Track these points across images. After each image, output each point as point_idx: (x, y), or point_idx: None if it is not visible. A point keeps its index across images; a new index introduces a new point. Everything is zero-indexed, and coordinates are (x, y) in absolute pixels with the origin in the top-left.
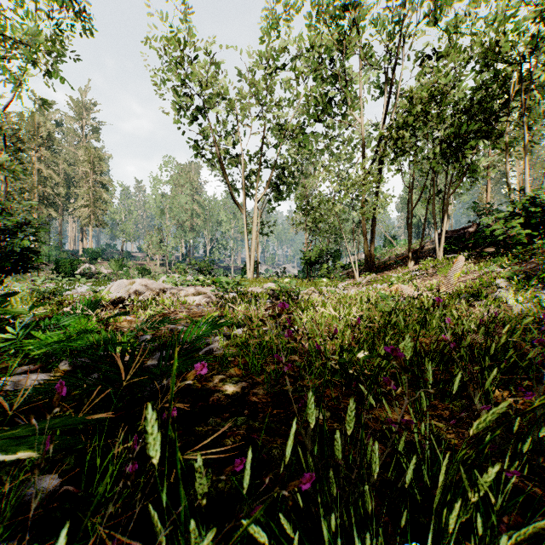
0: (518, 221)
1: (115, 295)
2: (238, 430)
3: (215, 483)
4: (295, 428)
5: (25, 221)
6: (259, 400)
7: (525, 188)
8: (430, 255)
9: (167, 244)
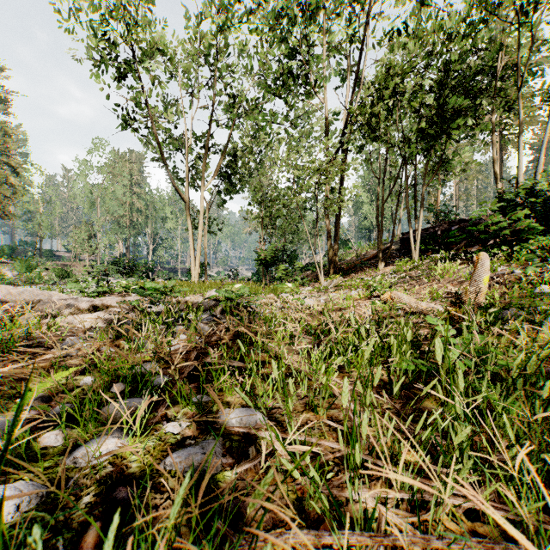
0: (523, 213)
1: None
2: None
3: None
4: None
5: None
6: None
7: (519, 177)
8: (397, 255)
9: (98, 242)
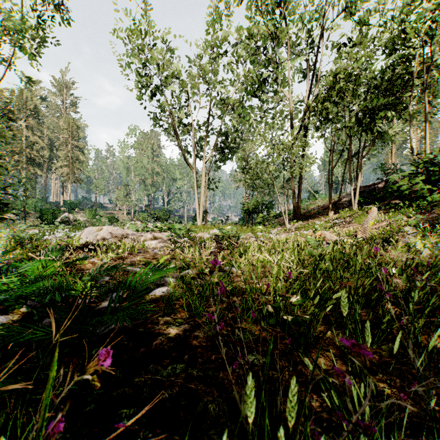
0: (420, 178)
1: (85, 240)
2: (176, 379)
3: None
4: None
5: None
6: (199, 344)
7: (426, 151)
8: (346, 206)
9: (132, 197)
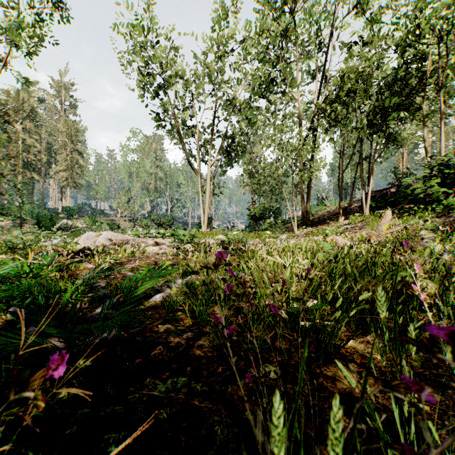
0: (436, 181)
1: (83, 246)
2: (176, 395)
3: None
4: None
5: None
6: (204, 354)
7: (441, 153)
8: (357, 211)
9: (134, 203)
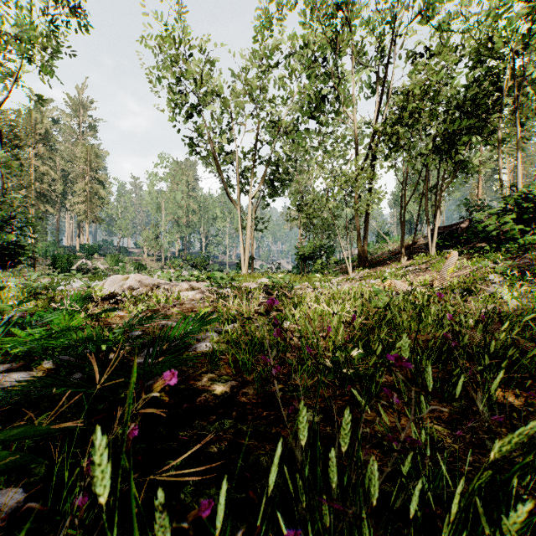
0: (510, 217)
1: (109, 291)
2: (224, 434)
3: (195, 497)
4: (279, 449)
5: (11, 215)
6: (248, 401)
7: (518, 184)
8: (422, 250)
9: (163, 240)
